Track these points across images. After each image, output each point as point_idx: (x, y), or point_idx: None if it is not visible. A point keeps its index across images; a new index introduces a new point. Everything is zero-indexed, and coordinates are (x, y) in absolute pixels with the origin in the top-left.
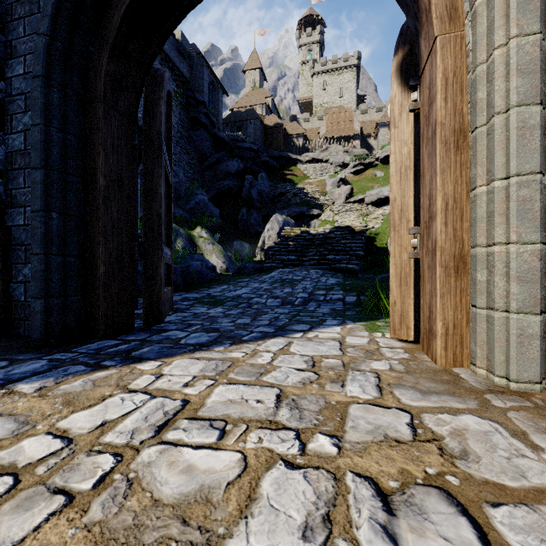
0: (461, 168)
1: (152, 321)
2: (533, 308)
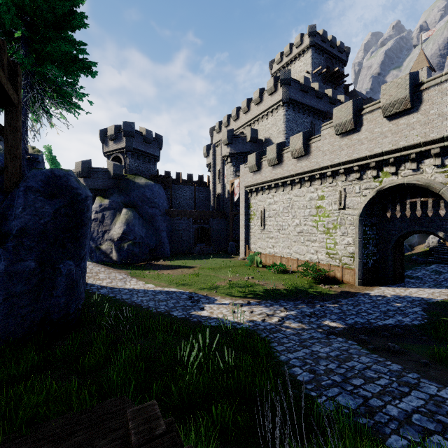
0: None
1: (402, 282)
2: None
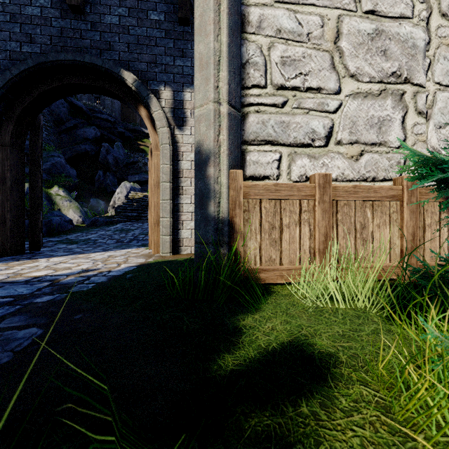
0: (159, 194)
1: (35, 249)
2: (167, 234)
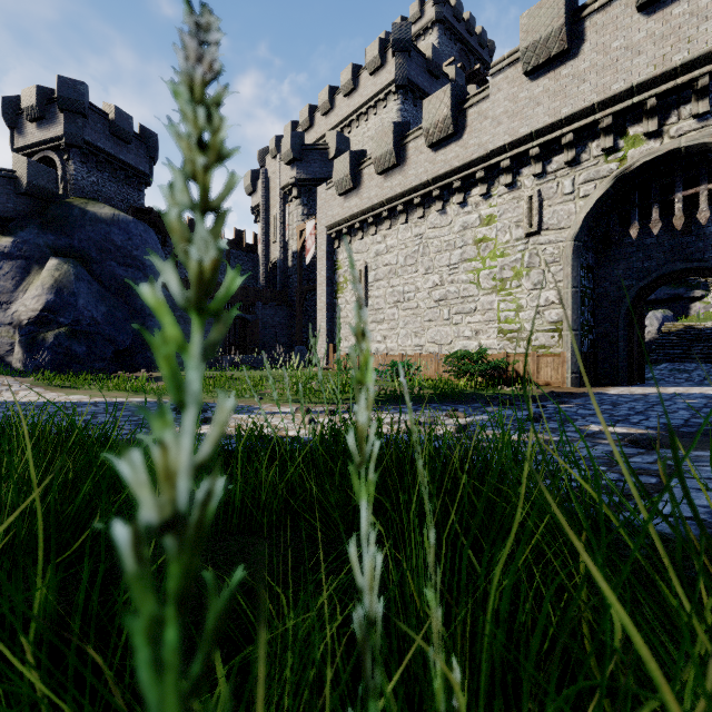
0: None
1: (642, 382)
2: None
